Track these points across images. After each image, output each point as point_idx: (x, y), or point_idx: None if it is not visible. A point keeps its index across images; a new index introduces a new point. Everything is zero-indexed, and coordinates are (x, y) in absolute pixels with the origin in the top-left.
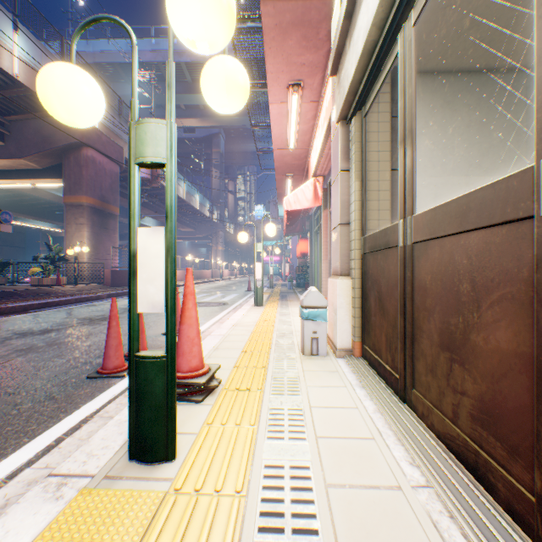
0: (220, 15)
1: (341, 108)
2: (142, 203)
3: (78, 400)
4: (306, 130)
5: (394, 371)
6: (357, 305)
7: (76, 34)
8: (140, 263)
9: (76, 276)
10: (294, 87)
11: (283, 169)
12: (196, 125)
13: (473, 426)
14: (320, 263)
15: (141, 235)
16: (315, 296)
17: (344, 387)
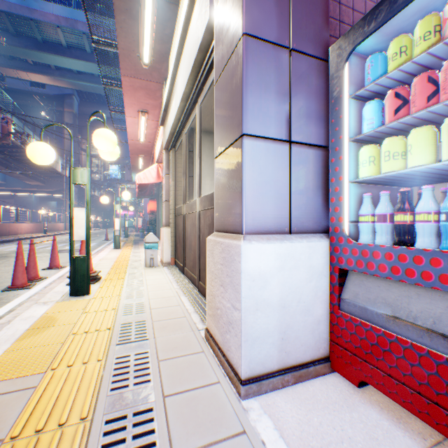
0: (113, 146)
1: (165, 146)
2: None
3: (8, 298)
4: (152, 133)
5: (182, 264)
6: (173, 240)
7: (44, 129)
8: (75, 221)
9: None
10: (143, 113)
11: (136, 151)
12: (46, 83)
13: (193, 269)
14: None
15: (76, 211)
16: (152, 237)
17: (163, 274)
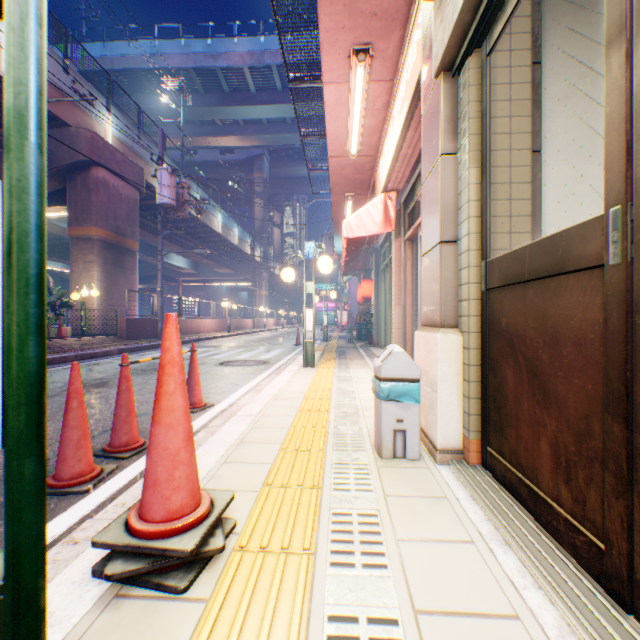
0: None
1: (447, 42)
2: (169, 238)
3: None
4: (374, 127)
5: (584, 526)
6: (474, 377)
7: None
8: None
9: (83, 326)
10: (359, 55)
11: (341, 187)
12: (234, 145)
13: None
14: (389, 310)
15: None
16: (400, 362)
17: (470, 544)
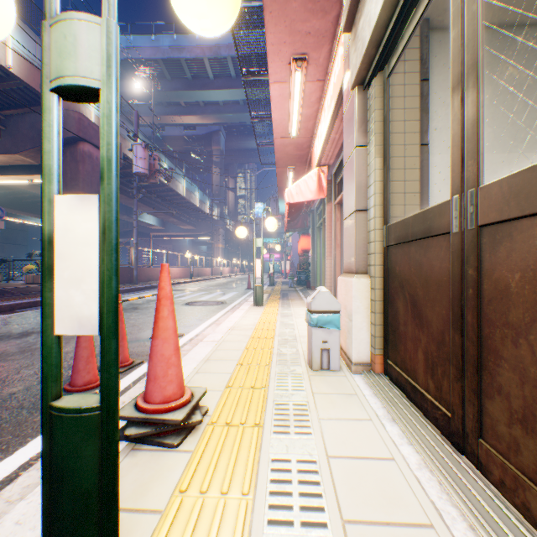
0: None
1: (359, 67)
2: (142, 200)
3: (28, 430)
4: (310, 115)
5: (440, 404)
6: (378, 309)
7: None
8: (58, 254)
9: None
10: (297, 62)
11: (284, 161)
12: (196, 123)
13: None
14: (323, 260)
15: (61, 208)
16: (325, 299)
17: (369, 421)
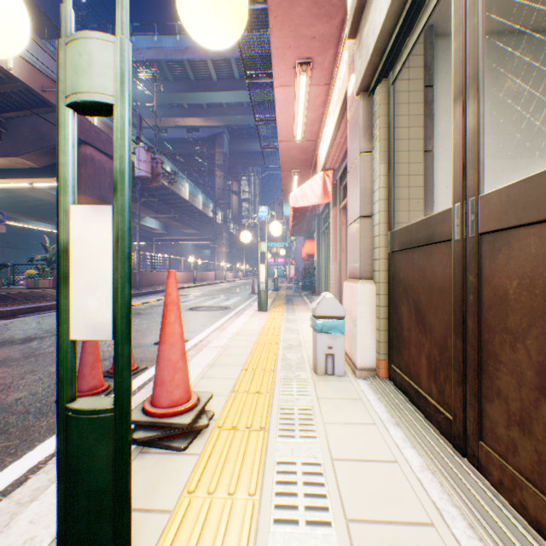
0: None
1: (363, 74)
2: (144, 204)
3: (35, 435)
4: (315, 119)
5: (443, 408)
6: (383, 315)
7: None
8: (74, 262)
9: None
10: (302, 66)
11: (289, 165)
12: (199, 125)
13: None
14: (328, 265)
15: (76, 218)
16: (330, 304)
17: (373, 425)
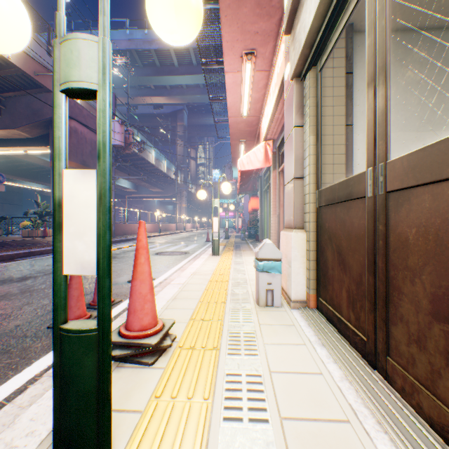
0: None
1: (296, 63)
2: (118, 168)
3: (32, 354)
4: (258, 99)
5: (359, 331)
6: (312, 257)
7: None
8: (66, 214)
9: None
10: (247, 56)
11: (237, 135)
12: (163, 103)
13: None
14: (269, 218)
15: (68, 180)
16: (270, 249)
17: (303, 345)
